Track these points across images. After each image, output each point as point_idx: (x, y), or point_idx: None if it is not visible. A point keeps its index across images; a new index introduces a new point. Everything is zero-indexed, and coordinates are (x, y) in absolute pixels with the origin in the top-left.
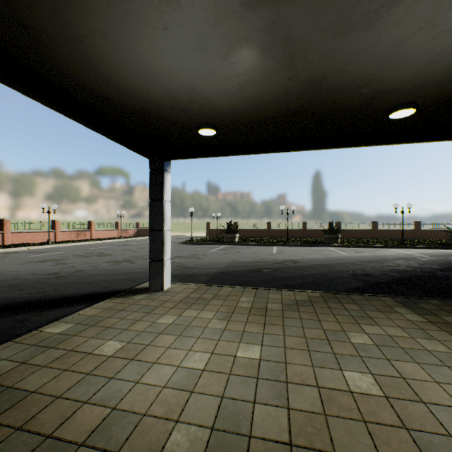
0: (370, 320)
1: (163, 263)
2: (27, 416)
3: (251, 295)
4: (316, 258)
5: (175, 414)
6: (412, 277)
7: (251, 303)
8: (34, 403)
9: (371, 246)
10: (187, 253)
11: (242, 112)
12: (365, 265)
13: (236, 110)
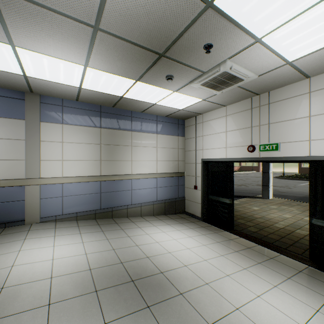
0: None
1: (269, 187)
2: (243, 213)
3: None
4: None
5: (280, 220)
6: None
7: None
8: (243, 212)
9: None
10: (280, 184)
11: None
12: None
13: None
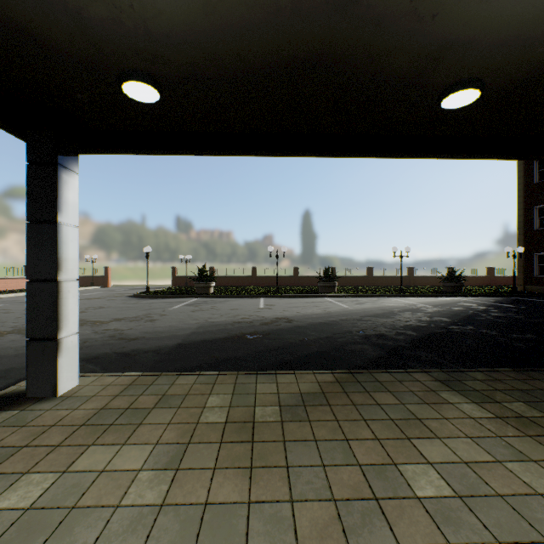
0: (422, 426)
1: (57, 343)
2: None
3: (228, 390)
4: (314, 314)
5: None
6: (432, 336)
7: (226, 410)
8: None
9: (371, 295)
10: (135, 313)
11: (208, 51)
12: (374, 322)
13: (196, 42)
